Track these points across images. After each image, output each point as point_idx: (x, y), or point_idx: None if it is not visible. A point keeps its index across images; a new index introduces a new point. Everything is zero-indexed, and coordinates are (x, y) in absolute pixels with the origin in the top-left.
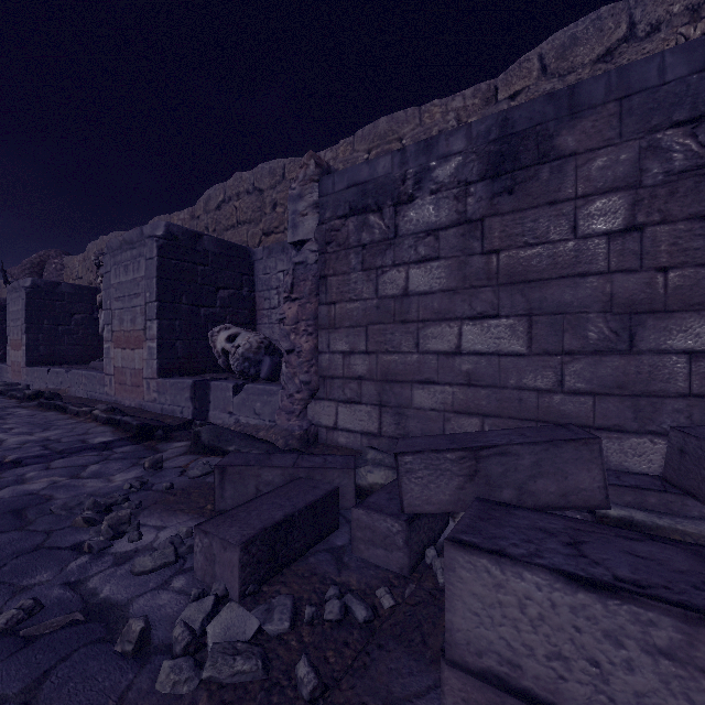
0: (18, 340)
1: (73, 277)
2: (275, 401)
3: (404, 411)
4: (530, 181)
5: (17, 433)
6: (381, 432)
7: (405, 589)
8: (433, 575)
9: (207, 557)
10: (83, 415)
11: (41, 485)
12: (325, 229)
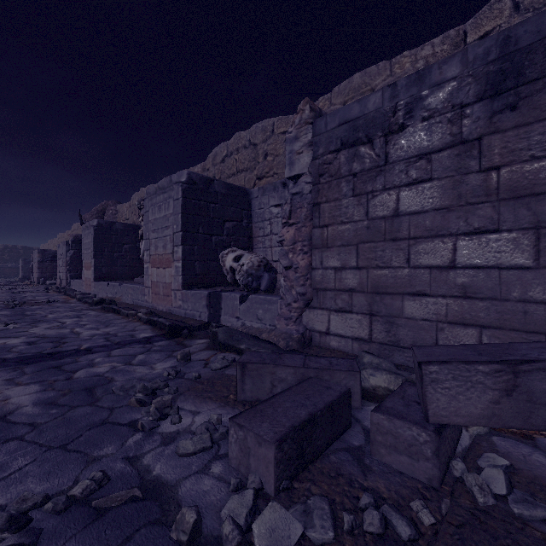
0: (89, 263)
1: (123, 218)
2: (275, 309)
3: (395, 320)
4: (537, 94)
5: (88, 328)
6: (371, 338)
7: (440, 504)
8: (467, 491)
9: (242, 449)
10: (131, 317)
11: (105, 369)
12: (318, 163)
